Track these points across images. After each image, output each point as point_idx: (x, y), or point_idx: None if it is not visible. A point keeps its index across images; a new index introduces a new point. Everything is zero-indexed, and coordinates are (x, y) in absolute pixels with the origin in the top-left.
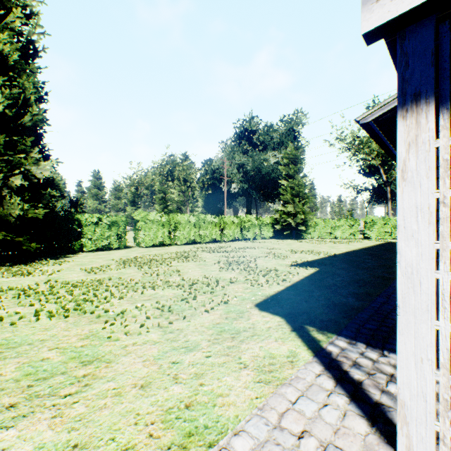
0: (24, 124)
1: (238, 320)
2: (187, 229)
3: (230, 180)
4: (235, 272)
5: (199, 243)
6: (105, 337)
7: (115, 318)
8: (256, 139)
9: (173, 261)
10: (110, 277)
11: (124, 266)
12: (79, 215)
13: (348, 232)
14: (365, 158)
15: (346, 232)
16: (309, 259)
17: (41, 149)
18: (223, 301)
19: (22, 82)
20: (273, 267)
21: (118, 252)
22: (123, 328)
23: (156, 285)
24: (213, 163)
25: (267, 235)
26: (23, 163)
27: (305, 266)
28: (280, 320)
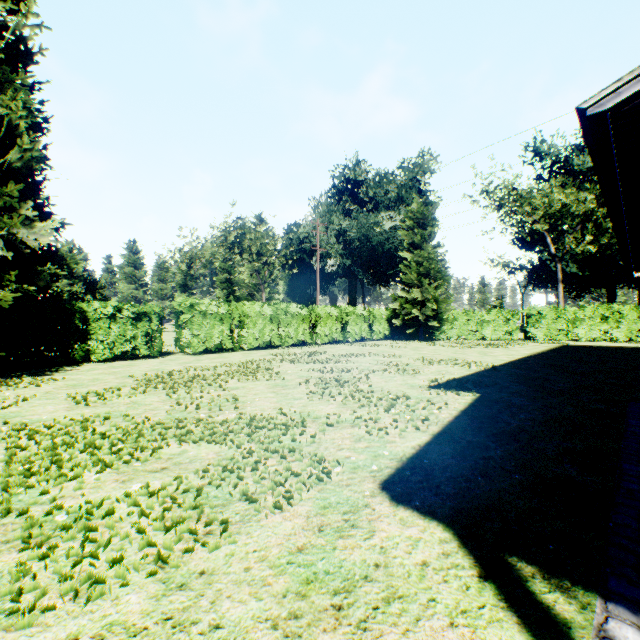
0: (9, 164)
1: (348, 536)
2: (259, 325)
3: (325, 253)
4: (334, 401)
5: (278, 347)
6: (3, 611)
7: (62, 534)
8: (364, 193)
9: (232, 380)
10: (111, 412)
11: (144, 388)
12: (83, 304)
13: (502, 329)
14: (524, 221)
15: (499, 330)
16: (455, 375)
17: (37, 204)
18: (314, 475)
19: (6, 99)
20: (399, 391)
21: (146, 363)
22: (70, 567)
23: (189, 431)
24: (300, 229)
25: (381, 334)
26: (6, 223)
27: (454, 388)
28: (444, 538)
